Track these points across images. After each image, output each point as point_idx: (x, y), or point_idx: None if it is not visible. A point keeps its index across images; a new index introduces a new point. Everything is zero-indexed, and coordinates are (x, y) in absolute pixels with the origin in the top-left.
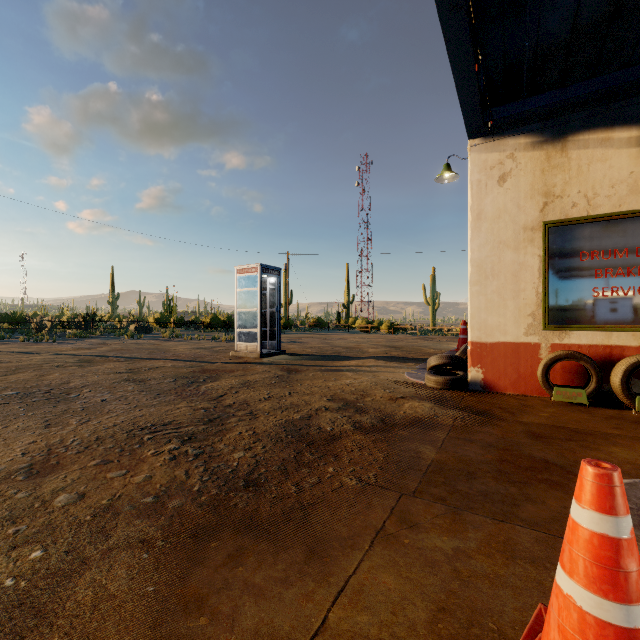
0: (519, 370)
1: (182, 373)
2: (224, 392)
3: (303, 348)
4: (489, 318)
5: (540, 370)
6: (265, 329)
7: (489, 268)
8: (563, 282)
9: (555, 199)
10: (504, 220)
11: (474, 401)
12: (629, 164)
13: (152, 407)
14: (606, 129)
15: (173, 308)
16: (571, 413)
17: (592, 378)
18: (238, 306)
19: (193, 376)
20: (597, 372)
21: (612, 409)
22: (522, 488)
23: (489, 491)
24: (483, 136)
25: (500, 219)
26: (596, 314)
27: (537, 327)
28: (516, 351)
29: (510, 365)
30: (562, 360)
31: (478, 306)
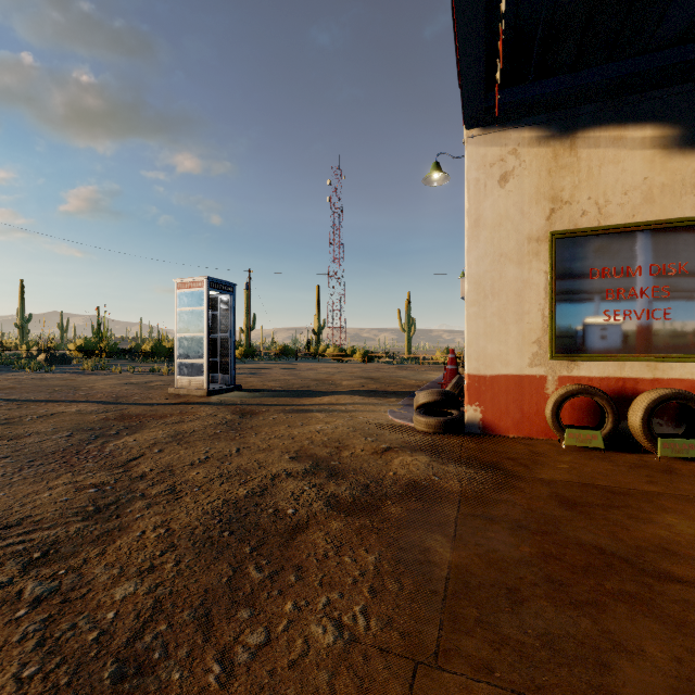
0: (523, 408)
1: (87, 422)
2: (141, 452)
3: (265, 381)
4: (489, 346)
5: (550, 408)
6: (215, 359)
7: (489, 285)
8: (571, 304)
9: (563, 205)
10: (506, 228)
11: (476, 449)
12: (643, 168)
13: (6, 488)
14: (619, 126)
15: (104, 333)
16: (590, 462)
17: (608, 417)
18: (178, 330)
19: (102, 426)
20: (614, 410)
21: (630, 453)
22: (597, 618)
23: (553, 633)
24: (482, 126)
25: (501, 227)
26: (607, 341)
27: (543, 356)
28: (519, 385)
29: (513, 402)
30: (575, 396)
31: (476, 331)
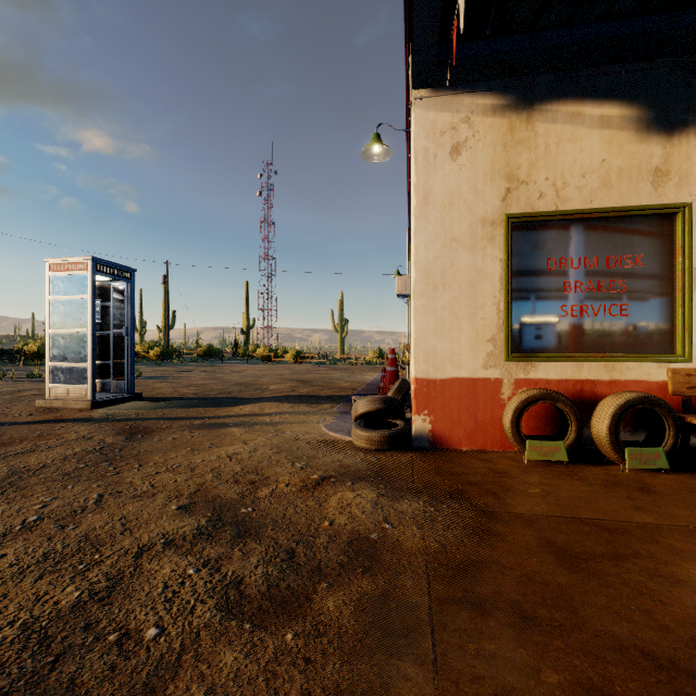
0: (477, 416)
1: None
2: None
3: (177, 387)
4: (439, 344)
5: (510, 417)
6: (107, 362)
7: (439, 274)
8: (528, 297)
9: (520, 185)
10: (458, 208)
11: (430, 471)
12: (601, 149)
13: None
14: (577, 101)
15: None
16: (560, 481)
17: (571, 425)
18: (51, 324)
19: None
20: (577, 417)
21: (594, 466)
22: None
23: None
24: (431, 86)
25: (453, 206)
26: (565, 339)
27: (498, 357)
28: (473, 390)
29: (466, 410)
30: (536, 402)
31: (425, 327)
